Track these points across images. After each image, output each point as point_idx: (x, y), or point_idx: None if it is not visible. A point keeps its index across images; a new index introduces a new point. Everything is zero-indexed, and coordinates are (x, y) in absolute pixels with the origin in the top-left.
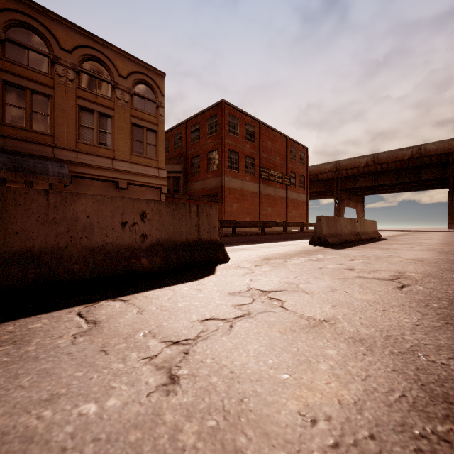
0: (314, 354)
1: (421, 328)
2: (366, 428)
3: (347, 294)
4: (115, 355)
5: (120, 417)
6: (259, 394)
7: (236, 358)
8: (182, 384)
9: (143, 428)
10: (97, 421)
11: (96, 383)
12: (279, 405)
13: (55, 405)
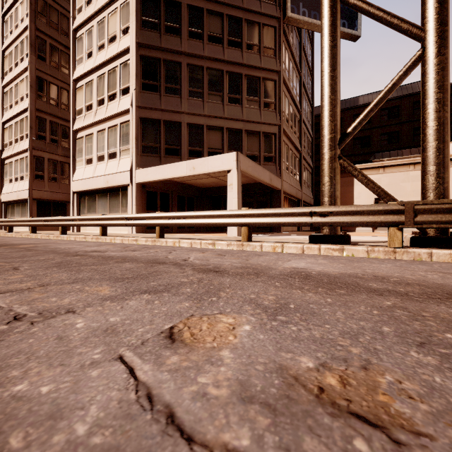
0: (77, 289)
1: (76, 274)
2: (122, 286)
3: (4, 279)
4: (12, 335)
5: (94, 316)
6: (97, 297)
7: (63, 301)
8: (77, 309)
9: (104, 311)
10: (93, 320)
11: (54, 330)
12: (106, 294)
13: (70, 334)
